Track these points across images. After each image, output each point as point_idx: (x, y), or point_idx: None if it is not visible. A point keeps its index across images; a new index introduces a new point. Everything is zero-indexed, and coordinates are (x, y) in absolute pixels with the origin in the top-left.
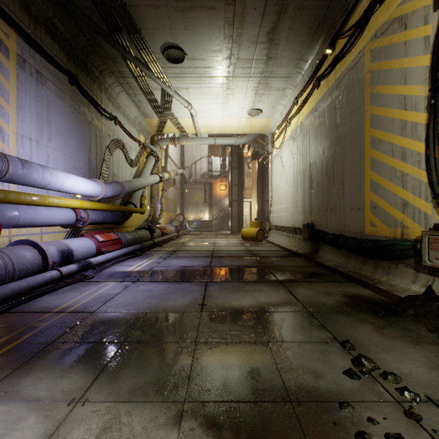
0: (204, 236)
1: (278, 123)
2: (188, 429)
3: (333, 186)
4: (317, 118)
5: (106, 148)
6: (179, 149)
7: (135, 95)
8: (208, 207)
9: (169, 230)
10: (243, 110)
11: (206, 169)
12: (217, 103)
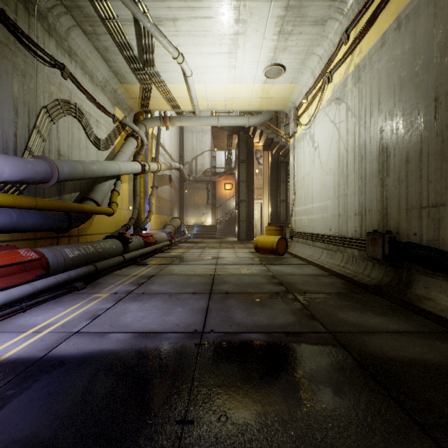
0: (204, 246)
1: (307, 88)
2: None
3: None
4: (406, 36)
5: (41, 109)
6: (177, 141)
7: (96, 35)
8: (211, 209)
9: (159, 238)
10: (258, 68)
11: (209, 165)
12: (220, 52)
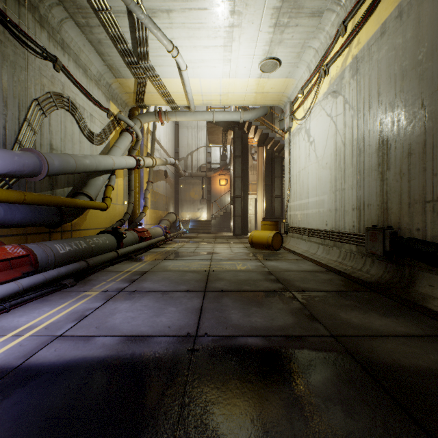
0: (199, 241)
1: (302, 83)
2: None
3: None
4: (408, 24)
5: (32, 101)
6: (172, 137)
7: (89, 27)
8: (207, 205)
9: (154, 233)
10: (253, 62)
11: (204, 161)
12: (215, 46)
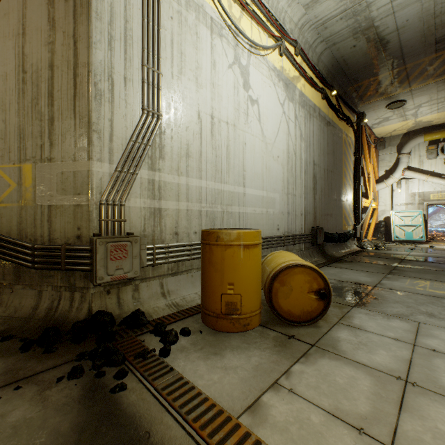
0: None
1: None
2: None
3: (331, 197)
4: (321, 126)
5: None
6: None
7: None
8: None
9: None
10: None
11: None
12: None
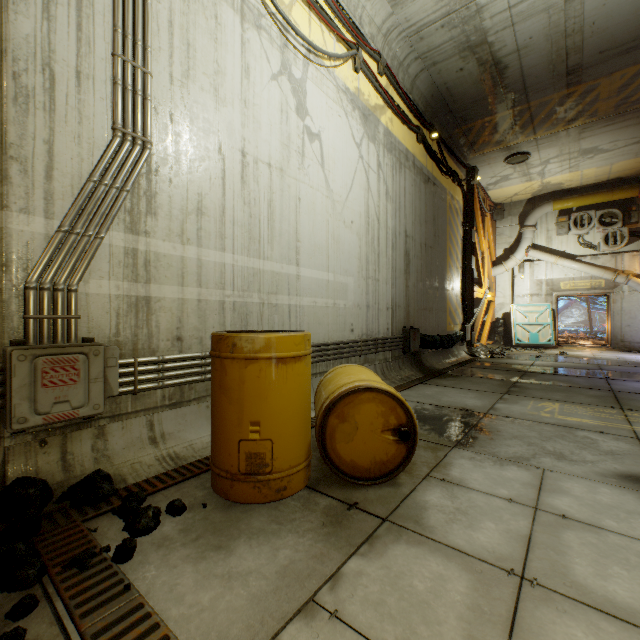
0: None
1: None
2: (592, 358)
3: (431, 285)
4: (417, 181)
5: None
6: None
7: None
8: None
9: None
10: None
11: None
12: None
